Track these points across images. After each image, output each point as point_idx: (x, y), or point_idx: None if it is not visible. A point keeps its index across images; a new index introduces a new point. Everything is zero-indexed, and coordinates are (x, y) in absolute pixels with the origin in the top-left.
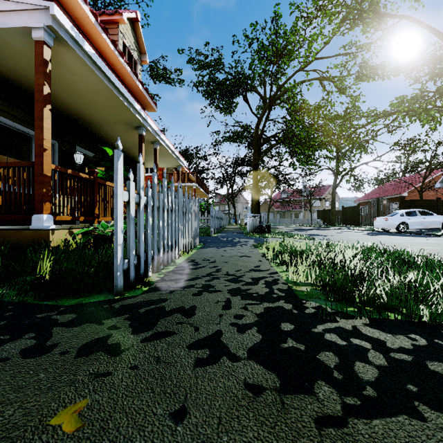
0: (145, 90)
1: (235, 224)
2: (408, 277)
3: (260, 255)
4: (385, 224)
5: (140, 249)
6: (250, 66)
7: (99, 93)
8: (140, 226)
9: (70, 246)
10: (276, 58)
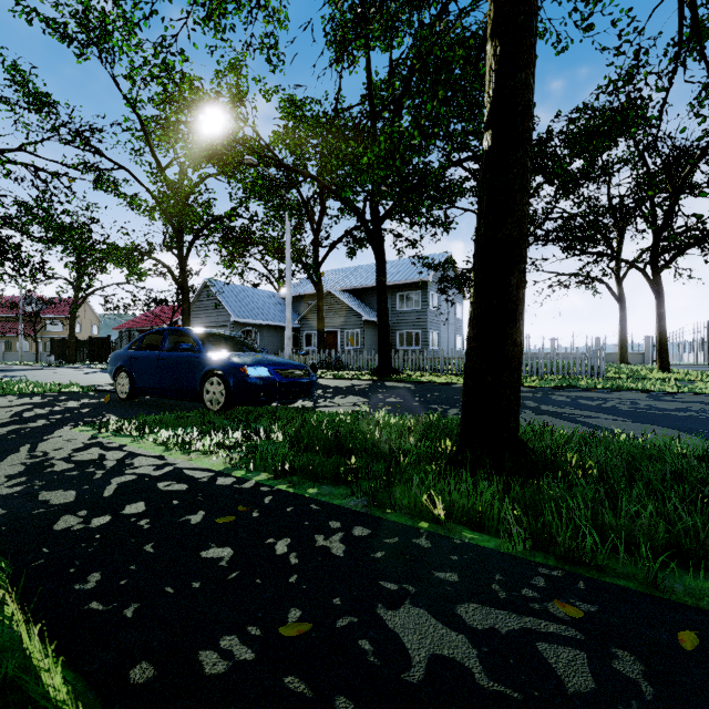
0: None
1: None
2: (8, 387)
3: None
4: None
5: None
6: None
7: None
8: None
9: None
10: None
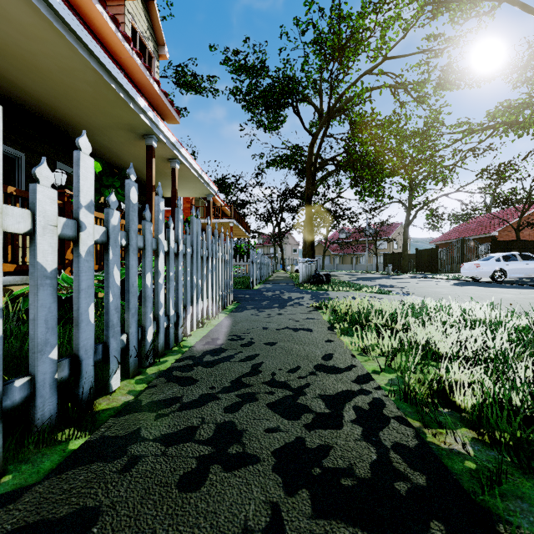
0: (164, 93)
1: (283, 271)
2: None
3: (326, 327)
4: (477, 272)
5: (81, 341)
6: (302, 67)
7: (77, 74)
8: (79, 290)
9: (5, 314)
10: (338, 51)
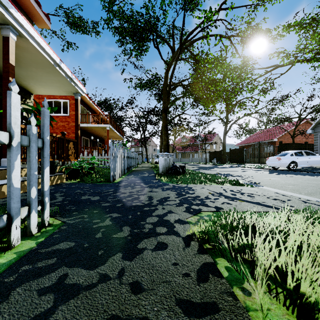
0: None
1: (147, 162)
2: None
3: None
4: (279, 163)
5: None
6: (161, 5)
7: None
8: None
9: None
10: None
